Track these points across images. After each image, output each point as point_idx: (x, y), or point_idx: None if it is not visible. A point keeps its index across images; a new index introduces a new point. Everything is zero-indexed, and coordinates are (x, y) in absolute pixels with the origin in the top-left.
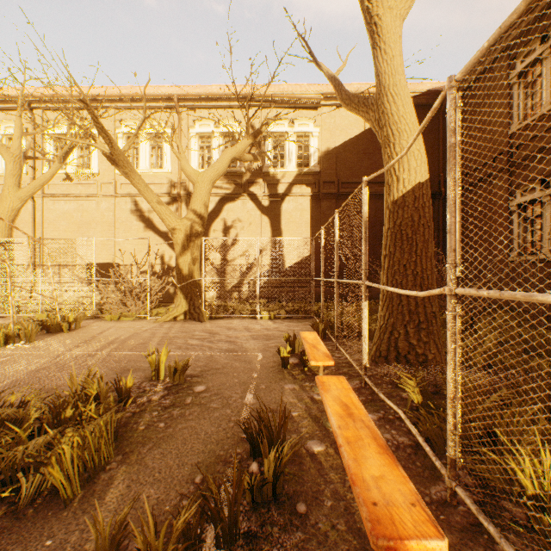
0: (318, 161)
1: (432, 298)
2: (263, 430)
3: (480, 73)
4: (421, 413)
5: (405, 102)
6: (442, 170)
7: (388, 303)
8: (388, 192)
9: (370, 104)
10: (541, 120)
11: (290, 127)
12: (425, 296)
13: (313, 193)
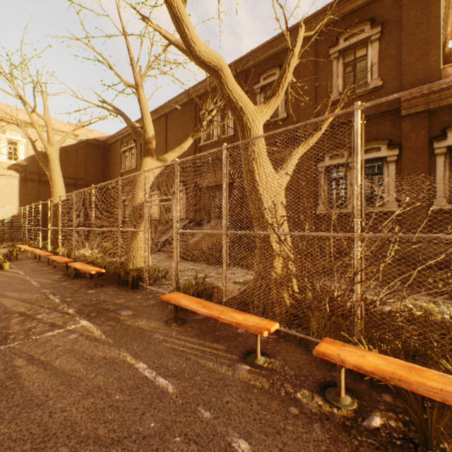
0: (26, 158)
1: (66, 232)
2: (12, 254)
3: (115, 142)
4: (50, 251)
5: (59, 175)
6: (102, 176)
7: (52, 234)
8: (53, 201)
9: (48, 169)
10: (128, 172)
11: (3, 134)
12: (64, 231)
13: (22, 177)
